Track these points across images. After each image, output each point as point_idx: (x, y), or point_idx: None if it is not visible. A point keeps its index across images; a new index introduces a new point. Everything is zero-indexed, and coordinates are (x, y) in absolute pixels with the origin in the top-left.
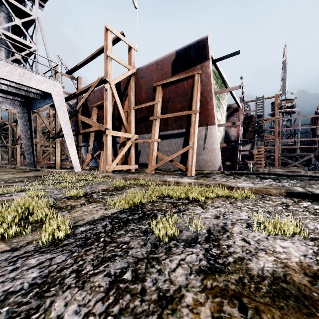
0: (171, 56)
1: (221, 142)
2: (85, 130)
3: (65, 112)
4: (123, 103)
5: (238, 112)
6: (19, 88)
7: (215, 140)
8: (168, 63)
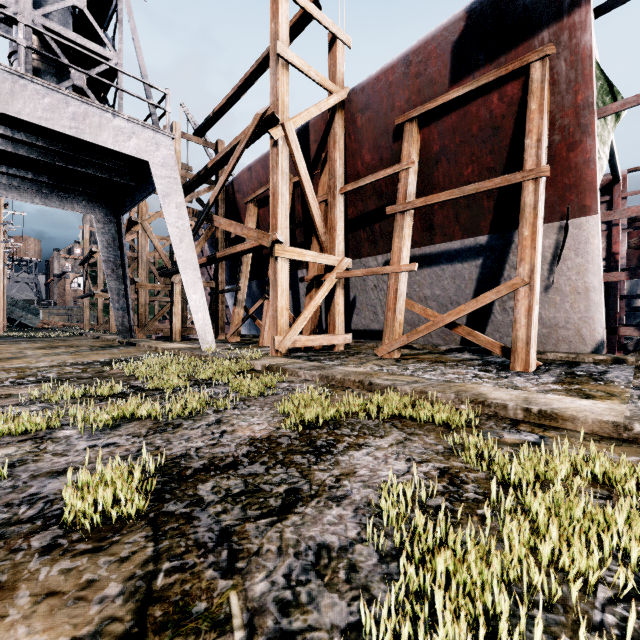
0: (450, 28)
1: None
2: (227, 251)
3: (179, 206)
4: (316, 185)
5: (610, 196)
6: (89, 161)
7: (590, 261)
8: (440, 51)
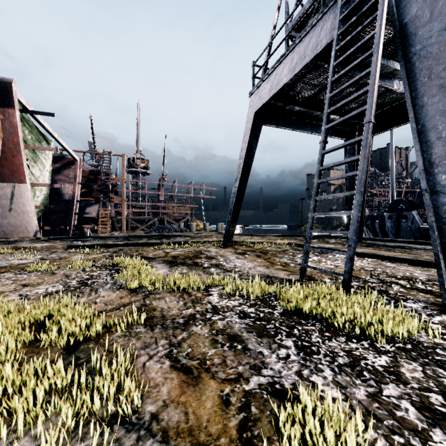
0: None
1: (43, 202)
2: None
3: None
4: None
5: (74, 166)
6: None
7: (27, 201)
8: None
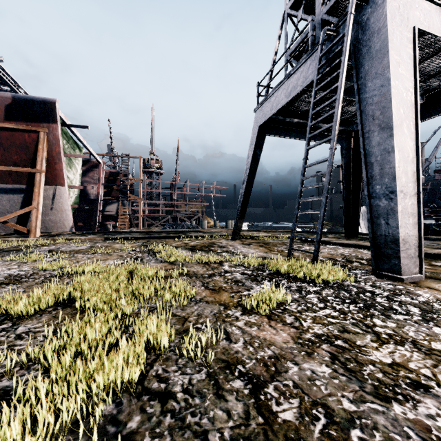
0: (4, 98)
1: (75, 201)
2: None
3: None
4: None
5: (98, 169)
6: None
7: (65, 201)
8: None
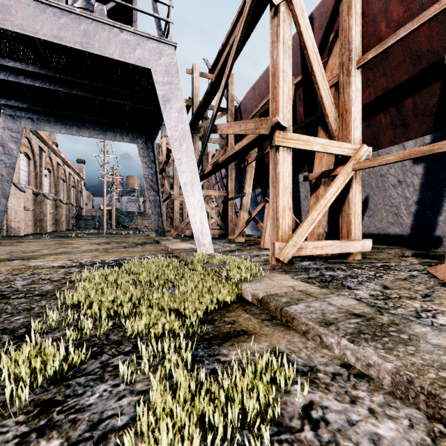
0: None
1: None
2: (227, 154)
3: (180, 111)
4: None
5: None
6: (121, 92)
7: None
8: None
